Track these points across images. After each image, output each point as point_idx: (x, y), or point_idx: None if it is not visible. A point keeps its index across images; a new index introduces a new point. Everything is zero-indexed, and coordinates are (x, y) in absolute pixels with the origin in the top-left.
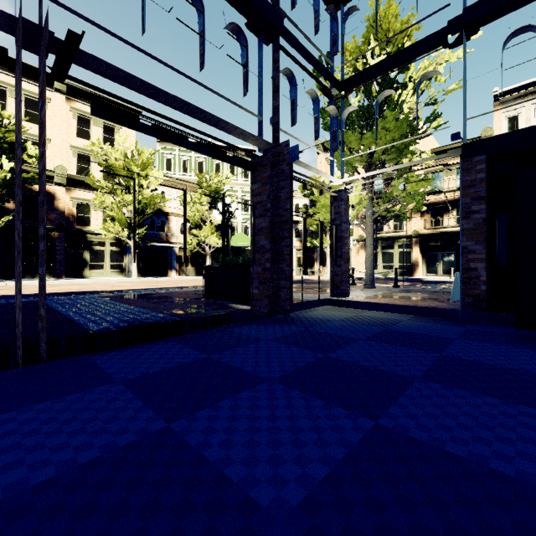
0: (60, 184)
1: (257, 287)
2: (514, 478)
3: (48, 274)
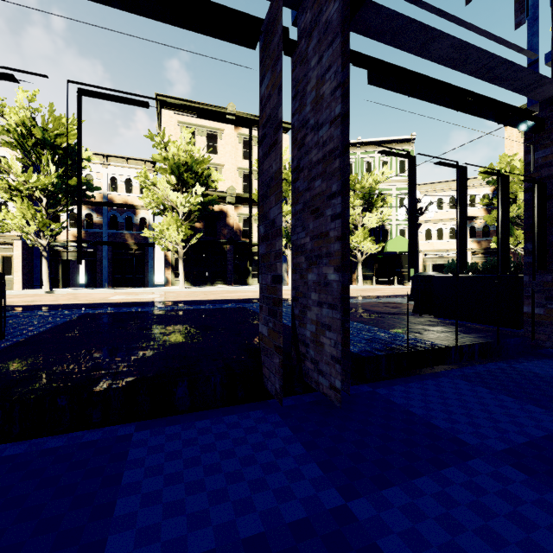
0: (231, 203)
1: (541, 305)
2: None
3: (222, 281)
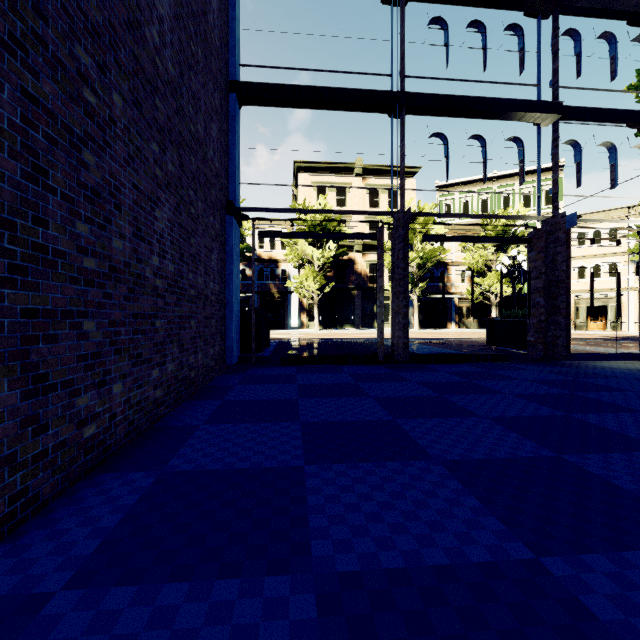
0: (358, 251)
1: (533, 336)
2: (621, 405)
3: (350, 325)
